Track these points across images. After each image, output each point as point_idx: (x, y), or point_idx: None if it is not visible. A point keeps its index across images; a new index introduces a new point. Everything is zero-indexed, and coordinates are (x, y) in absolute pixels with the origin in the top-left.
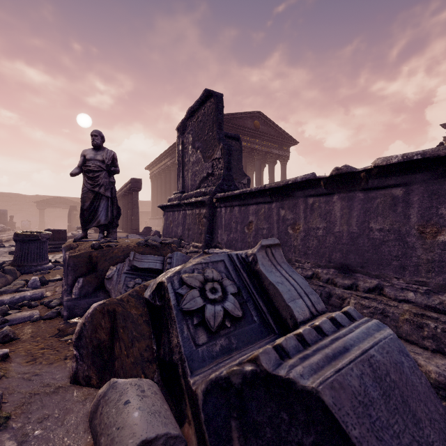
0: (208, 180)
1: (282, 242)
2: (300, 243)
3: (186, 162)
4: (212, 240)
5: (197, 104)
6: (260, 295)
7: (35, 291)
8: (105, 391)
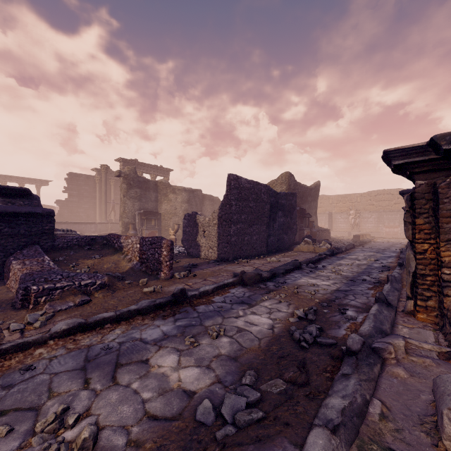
0: None
1: None
2: None
3: None
4: None
5: None
6: None
7: None
8: None
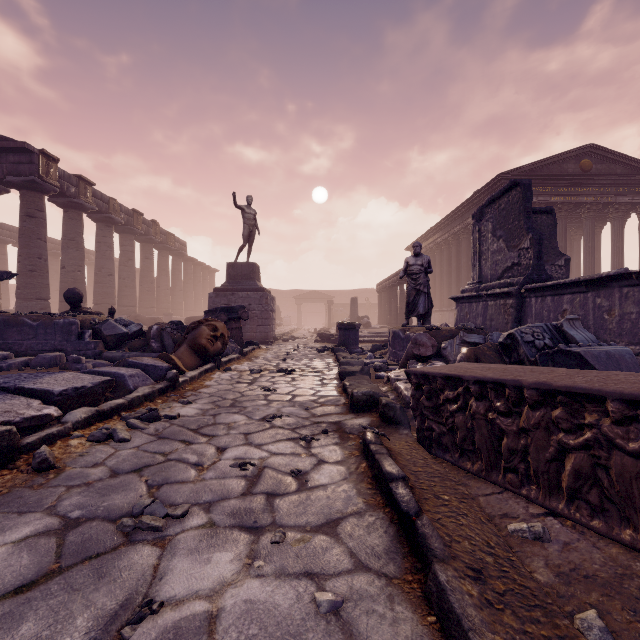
0: (512, 270)
1: (597, 327)
2: (615, 326)
3: (484, 251)
4: None
5: (499, 193)
6: (564, 341)
7: (381, 359)
8: None
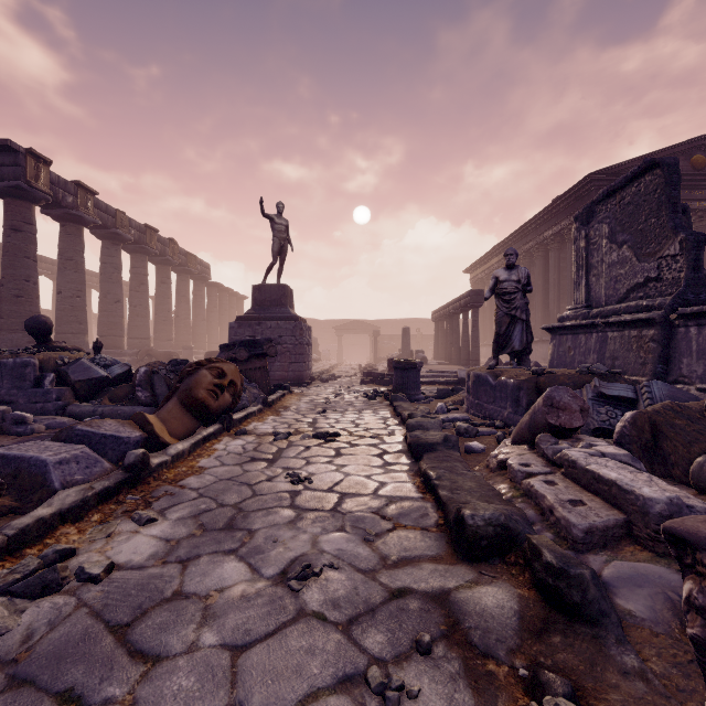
0: (645, 288)
1: None
2: None
3: (594, 264)
4: (668, 372)
5: (623, 180)
6: None
7: (460, 414)
8: (703, 460)
